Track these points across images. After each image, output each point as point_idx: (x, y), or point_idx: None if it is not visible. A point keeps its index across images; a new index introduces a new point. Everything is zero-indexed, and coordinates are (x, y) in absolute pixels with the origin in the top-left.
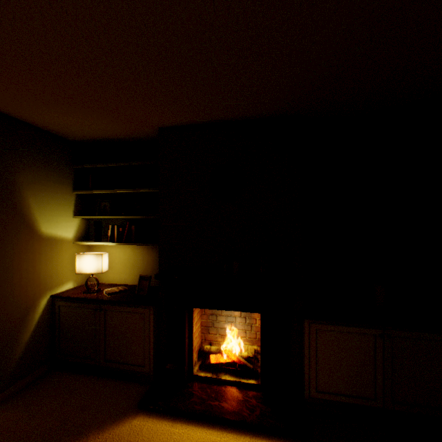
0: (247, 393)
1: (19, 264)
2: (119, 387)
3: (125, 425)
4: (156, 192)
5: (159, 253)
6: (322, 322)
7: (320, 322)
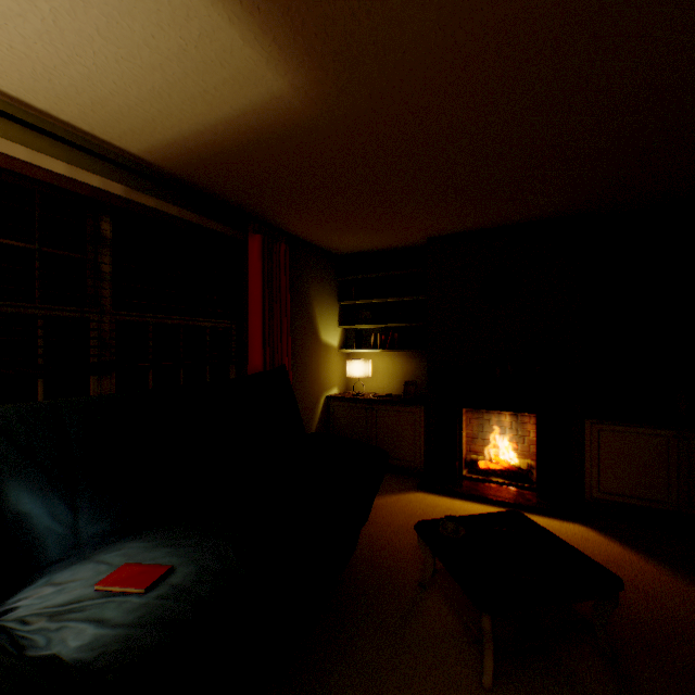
0: (521, 491)
1: (311, 364)
2: (393, 476)
3: (410, 494)
4: (417, 300)
5: (427, 358)
6: (605, 423)
7: (602, 423)
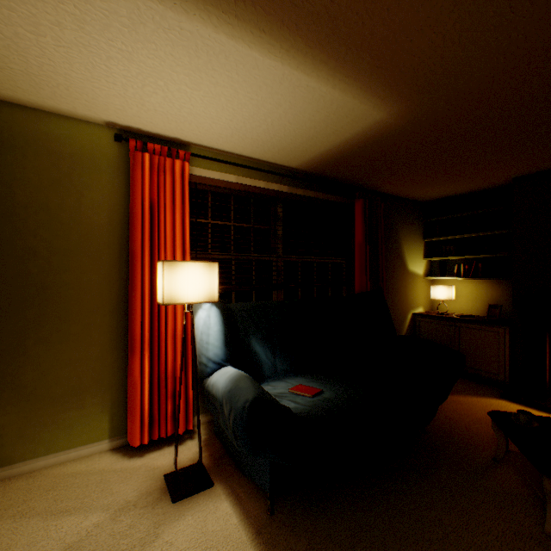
0: None
1: (399, 288)
2: (474, 384)
3: (491, 399)
4: (502, 233)
5: (512, 285)
6: None
7: None
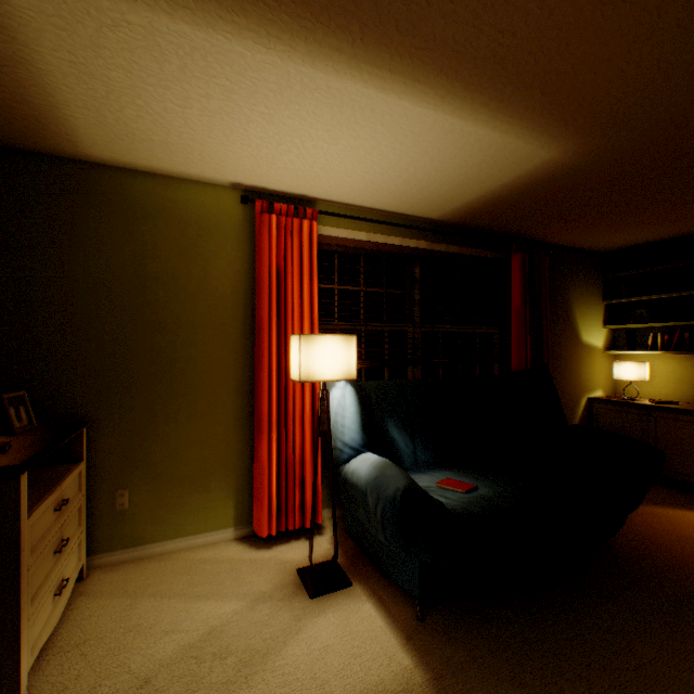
0: None
1: (569, 365)
2: (677, 493)
3: None
4: None
5: None
6: None
7: None
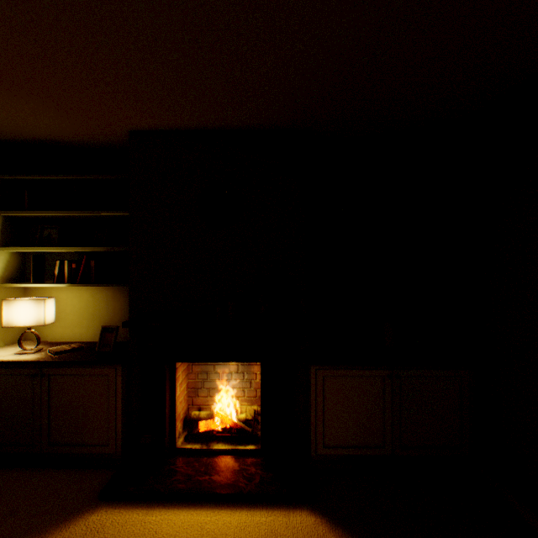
0: (245, 461)
1: None
2: (70, 477)
3: (79, 523)
4: (126, 217)
5: (131, 295)
6: (330, 368)
7: (327, 368)
